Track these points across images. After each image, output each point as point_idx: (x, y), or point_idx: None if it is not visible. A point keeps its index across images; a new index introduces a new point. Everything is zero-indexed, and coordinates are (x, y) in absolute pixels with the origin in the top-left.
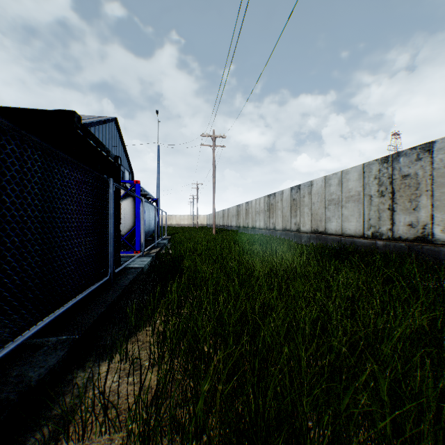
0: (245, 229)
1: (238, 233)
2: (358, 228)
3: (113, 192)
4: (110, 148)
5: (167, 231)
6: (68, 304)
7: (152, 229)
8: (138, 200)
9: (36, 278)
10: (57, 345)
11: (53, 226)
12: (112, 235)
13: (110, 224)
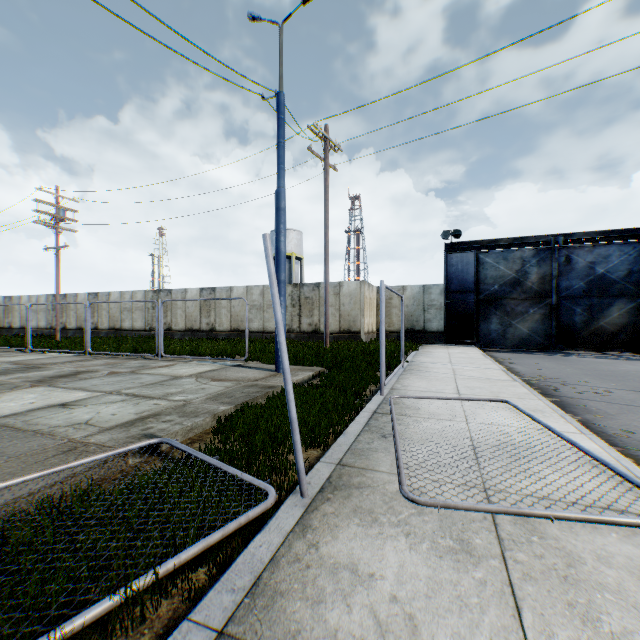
0: None
1: None
2: (46, 325)
3: None
4: None
5: None
6: None
7: None
8: None
9: None
10: None
11: None
12: None
13: None
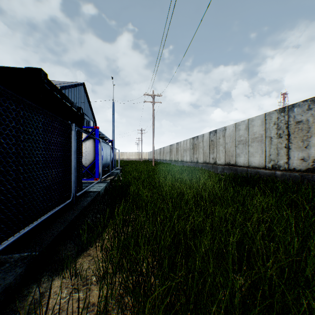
0: (175, 162)
1: (170, 165)
2: (261, 161)
3: (75, 134)
4: (79, 104)
5: (120, 164)
6: (33, 223)
7: (108, 162)
8: (97, 141)
9: (1, 204)
10: (18, 261)
11: (25, 160)
12: (74, 167)
13: (72, 158)
